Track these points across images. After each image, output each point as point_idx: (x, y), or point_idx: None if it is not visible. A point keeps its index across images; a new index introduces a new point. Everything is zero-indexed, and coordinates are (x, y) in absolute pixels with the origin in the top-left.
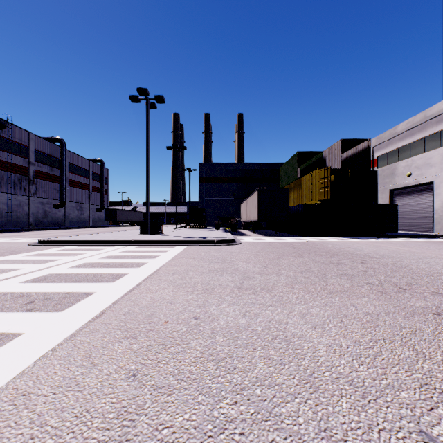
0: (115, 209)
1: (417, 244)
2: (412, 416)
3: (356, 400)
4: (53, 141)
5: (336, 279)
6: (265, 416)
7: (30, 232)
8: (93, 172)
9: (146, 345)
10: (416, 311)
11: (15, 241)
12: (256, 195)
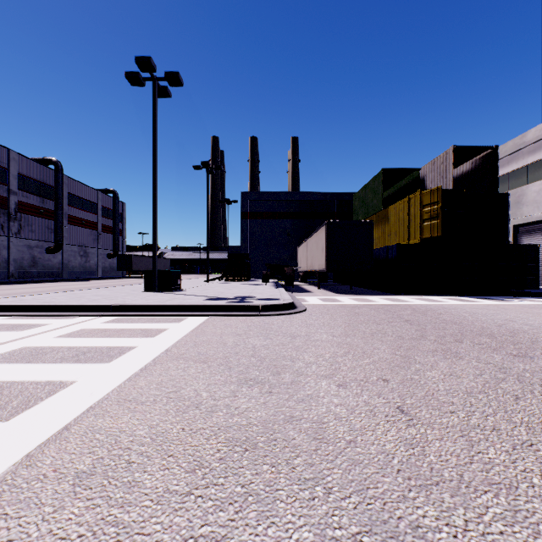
0: (131, 255)
1: None
2: None
3: None
4: (46, 163)
5: None
6: None
7: None
8: (103, 206)
9: None
10: None
11: None
12: (323, 232)
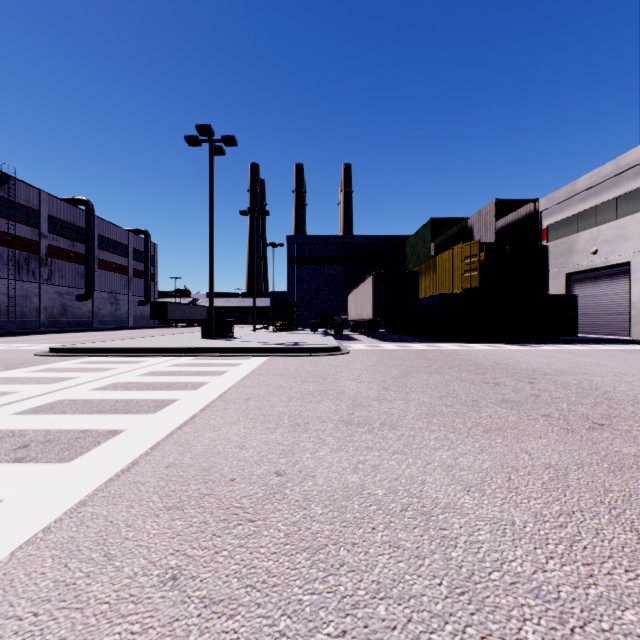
0: (166, 302)
1: (609, 354)
2: None
3: (549, 628)
4: (76, 203)
5: (495, 409)
6: None
7: (40, 335)
8: (134, 248)
9: (197, 522)
10: (625, 461)
11: (17, 349)
12: (371, 282)
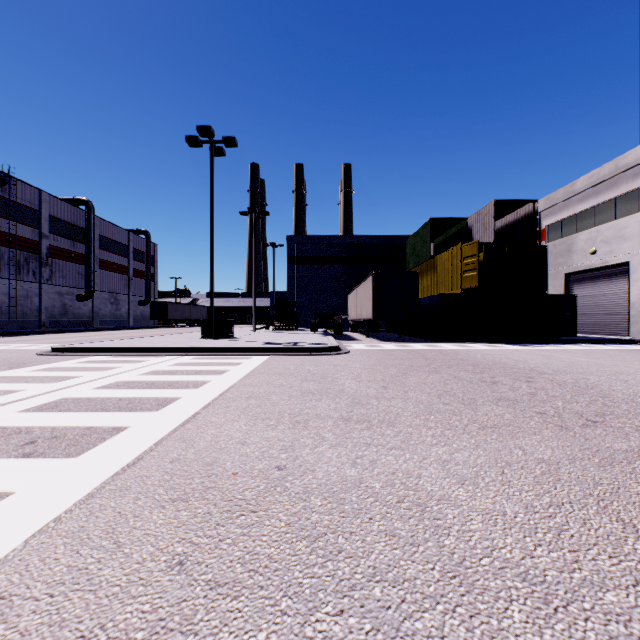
0: (166, 302)
1: (607, 353)
2: (627, 636)
3: (534, 607)
4: (76, 204)
5: (491, 407)
6: (389, 636)
7: (41, 335)
8: (134, 248)
9: (202, 513)
10: (615, 456)
11: (19, 348)
12: (370, 282)
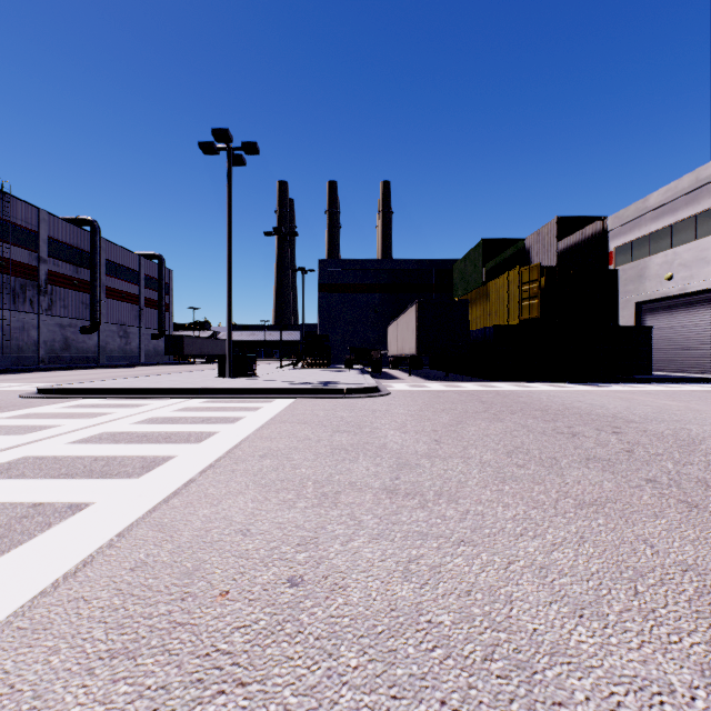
0: (183, 335)
1: (695, 395)
2: None
3: None
4: (80, 224)
5: (582, 471)
6: None
7: (37, 373)
8: (147, 274)
9: (153, 687)
10: None
11: (2, 389)
12: (414, 311)
